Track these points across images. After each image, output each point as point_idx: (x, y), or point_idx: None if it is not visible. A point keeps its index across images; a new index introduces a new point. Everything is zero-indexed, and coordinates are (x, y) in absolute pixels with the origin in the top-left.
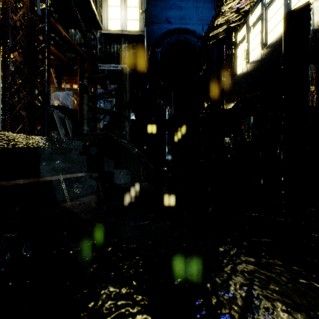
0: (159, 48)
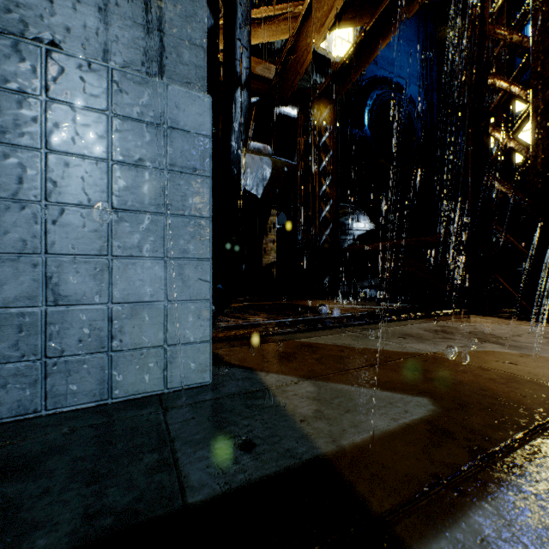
0: (367, 103)
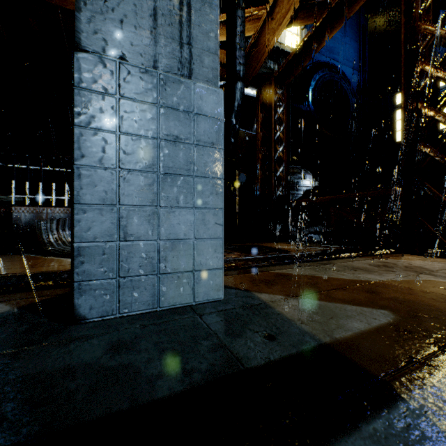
0: (311, 84)
